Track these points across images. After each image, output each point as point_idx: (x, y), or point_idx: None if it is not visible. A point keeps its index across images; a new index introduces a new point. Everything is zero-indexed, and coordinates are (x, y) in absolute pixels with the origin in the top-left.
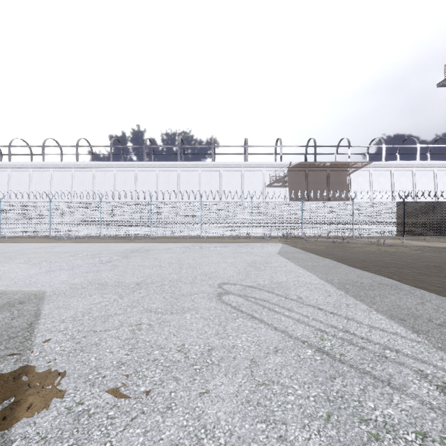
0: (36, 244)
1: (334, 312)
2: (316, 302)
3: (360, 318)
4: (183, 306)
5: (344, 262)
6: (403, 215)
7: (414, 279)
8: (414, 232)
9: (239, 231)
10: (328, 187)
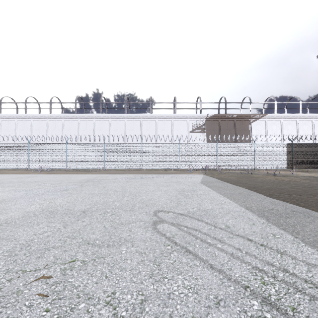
0: (15, 175)
1: (264, 244)
2: (243, 232)
3: (292, 251)
4: (120, 236)
5: (254, 190)
6: (292, 153)
7: (317, 206)
8: (299, 165)
9: (170, 165)
10: (235, 133)
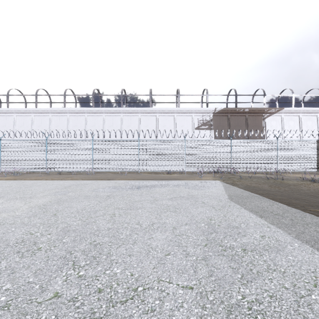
0: None
1: None
2: None
3: None
4: None
5: None
6: None
7: None
8: None
9: (173, 167)
10: (247, 129)
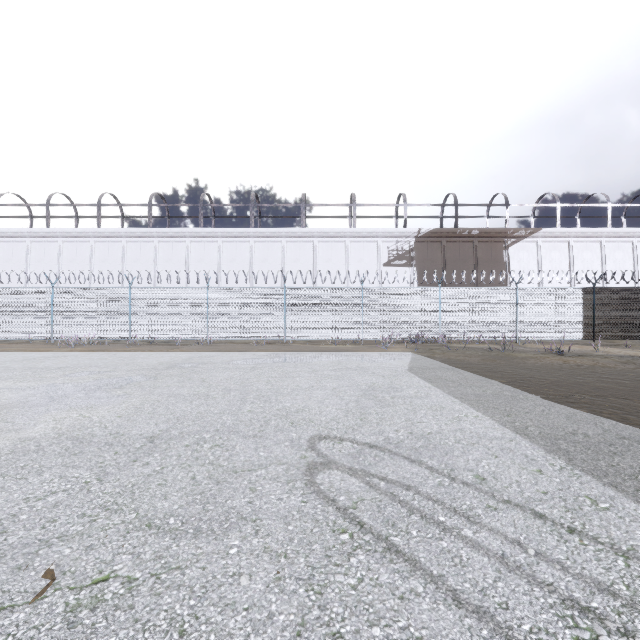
0: (21, 354)
1: (578, 528)
2: (520, 493)
3: None
4: (229, 506)
5: (524, 386)
6: (594, 308)
7: None
8: (609, 334)
9: (343, 333)
10: (476, 267)
